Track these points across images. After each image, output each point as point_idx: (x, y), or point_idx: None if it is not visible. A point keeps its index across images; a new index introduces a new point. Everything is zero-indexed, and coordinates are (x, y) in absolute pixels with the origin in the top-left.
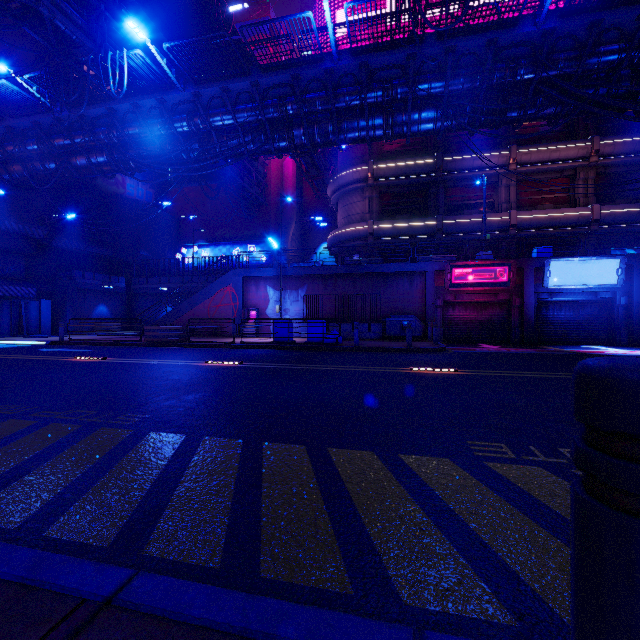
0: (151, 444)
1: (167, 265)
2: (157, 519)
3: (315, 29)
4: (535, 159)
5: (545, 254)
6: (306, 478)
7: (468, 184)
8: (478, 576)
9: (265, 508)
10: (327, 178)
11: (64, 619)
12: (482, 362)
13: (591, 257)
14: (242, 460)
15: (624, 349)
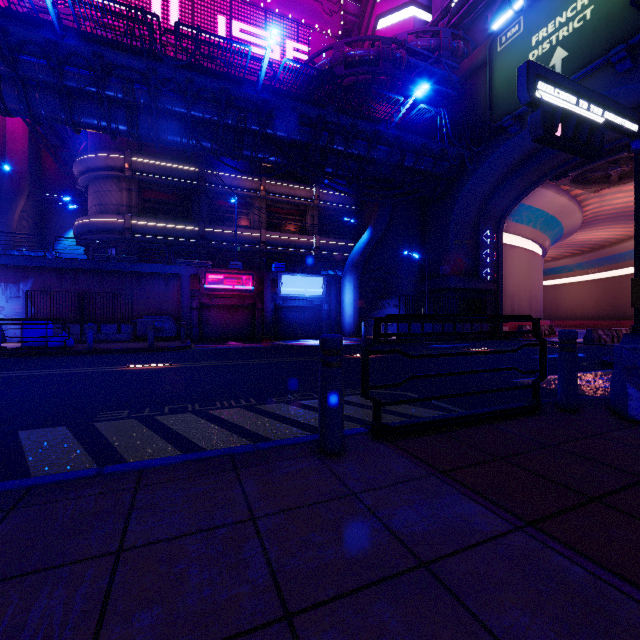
0: None
1: None
2: None
3: None
4: (279, 191)
5: (280, 269)
6: None
7: (229, 199)
8: None
9: None
10: (77, 153)
11: None
12: (206, 356)
13: (307, 274)
14: None
15: None
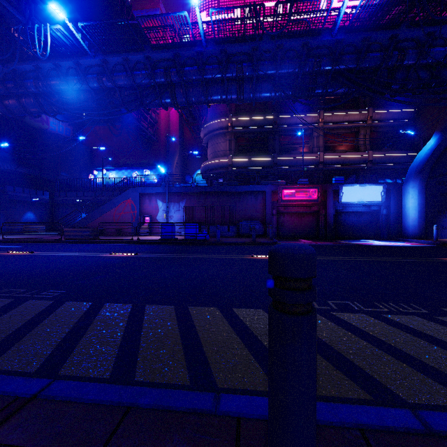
0: (67, 309)
1: (82, 183)
2: (69, 354)
3: (190, 24)
4: (335, 120)
5: (340, 181)
6: (171, 325)
7: (294, 134)
8: (263, 370)
9: (142, 343)
10: (201, 125)
11: (5, 407)
12: None
13: (366, 184)
14: (130, 316)
15: (384, 242)
